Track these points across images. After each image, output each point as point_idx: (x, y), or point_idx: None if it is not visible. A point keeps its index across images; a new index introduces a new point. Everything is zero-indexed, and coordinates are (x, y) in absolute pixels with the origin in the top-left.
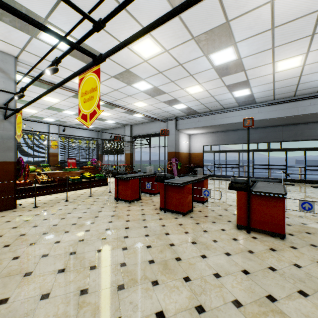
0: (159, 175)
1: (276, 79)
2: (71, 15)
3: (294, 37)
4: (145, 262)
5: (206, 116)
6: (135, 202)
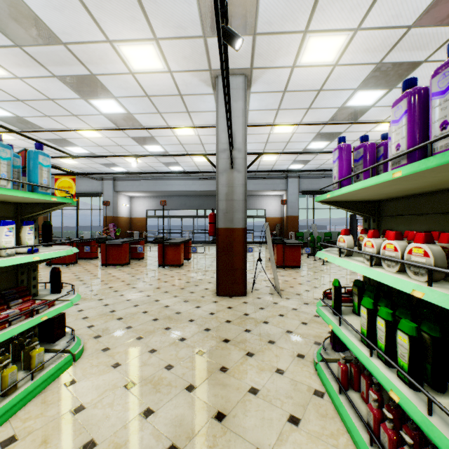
0: (101, 237)
1: (197, 165)
2: (22, 106)
3: (196, 150)
4: (98, 281)
5: (148, 181)
6: (73, 265)
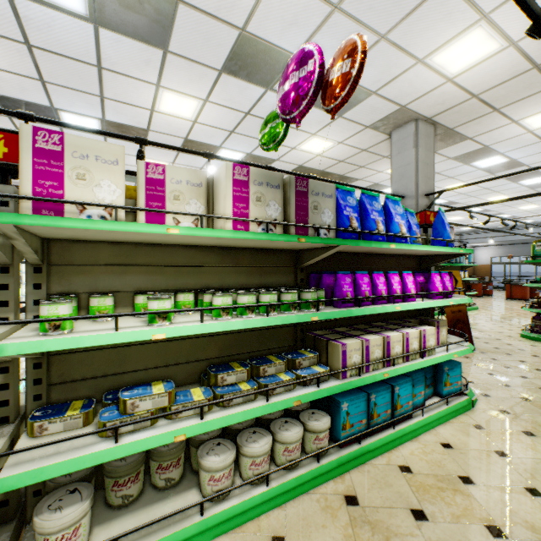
0: None
1: None
2: None
3: None
4: None
5: (493, 233)
6: None
